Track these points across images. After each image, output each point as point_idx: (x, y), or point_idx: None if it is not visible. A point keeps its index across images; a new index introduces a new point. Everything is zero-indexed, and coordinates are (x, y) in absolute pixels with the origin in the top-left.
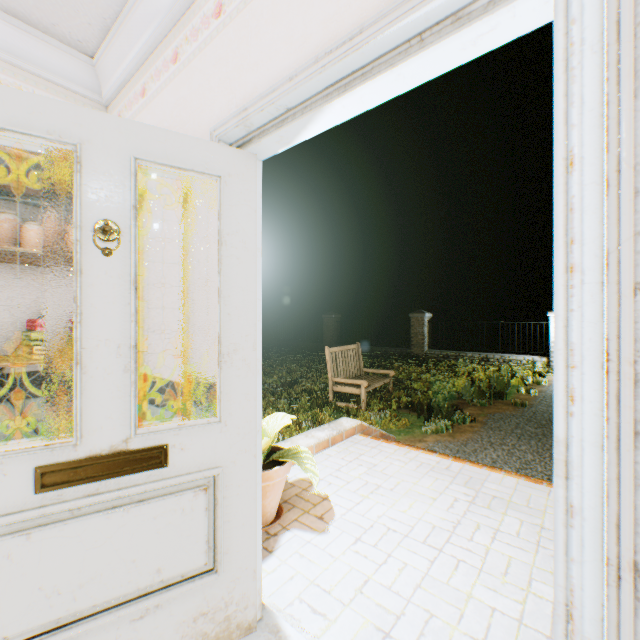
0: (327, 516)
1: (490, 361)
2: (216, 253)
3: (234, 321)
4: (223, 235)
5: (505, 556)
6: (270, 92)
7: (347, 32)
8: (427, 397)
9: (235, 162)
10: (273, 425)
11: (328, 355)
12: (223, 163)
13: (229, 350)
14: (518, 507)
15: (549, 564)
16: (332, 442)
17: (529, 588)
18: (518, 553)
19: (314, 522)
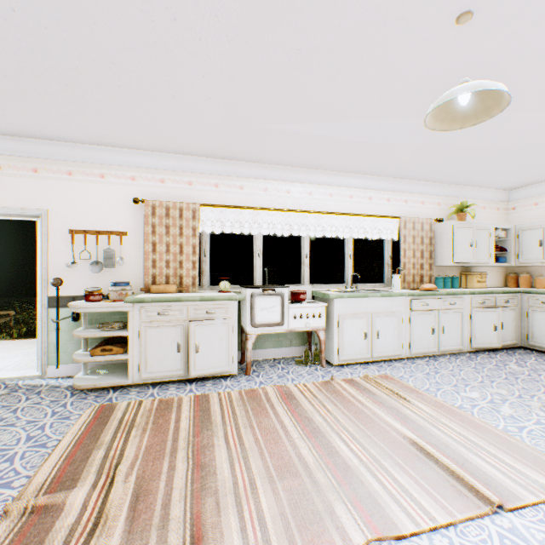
0: None
1: None
2: None
3: None
4: None
5: None
6: None
7: None
8: None
9: None
10: None
11: None
12: None
13: None
14: None
15: None
16: None
17: None
18: None
19: None
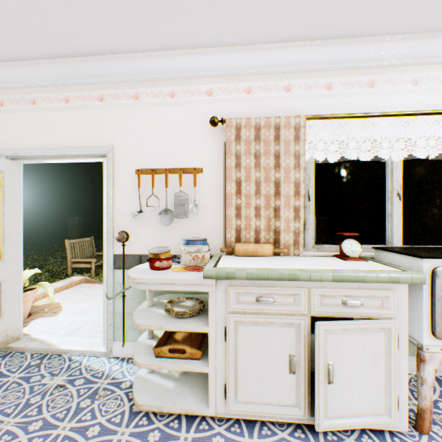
0: (59, 311)
1: None
2: (2, 199)
3: (11, 224)
4: (5, 193)
5: None
6: (29, 149)
7: (58, 145)
8: None
9: (11, 165)
10: (27, 272)
11: (68, 245)
12: (5, 166)
13: (8, 235)
14: None
15: None
16: (66, 288)
17: None
18: None
19: (51, 314)
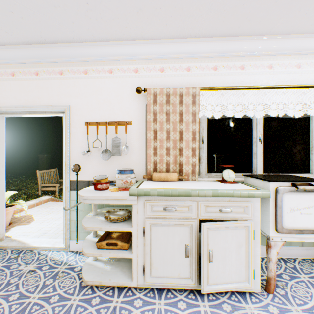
0: (31, 221)
1: None
2: None
3: None
4: None
5: None
6: (10, 107)
7: (31, 105)
8: None
9: None
10: (8, 193)
11: (39, 174)
12: None
13: None
14: None
15: None
16: (37, 205)
17: None
18: None
19: (26, 223)
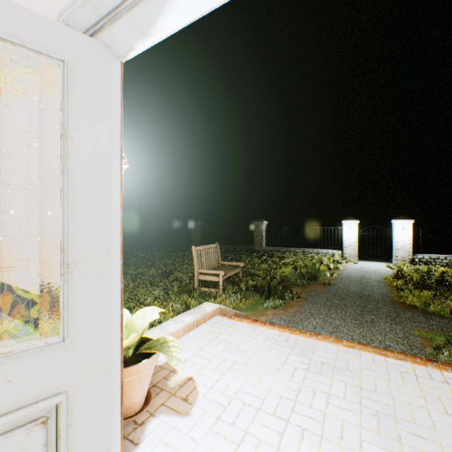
0: (191, 397)
1: (306, 254)
2: (60, 149)
3: (83, 226)
4: (68, 129)
5: (338, 419)
6: None
7: None
8: (266, 281)
9: (84, 50)
10: (141, 322)
11: (194, 252)
12: (68, 47)
13: (76, 259)
14: (341, 371)
15: (372, 423)
16: (197, 324)
17: (361, 450)
18: (348, 415)
19: (179, 405)
